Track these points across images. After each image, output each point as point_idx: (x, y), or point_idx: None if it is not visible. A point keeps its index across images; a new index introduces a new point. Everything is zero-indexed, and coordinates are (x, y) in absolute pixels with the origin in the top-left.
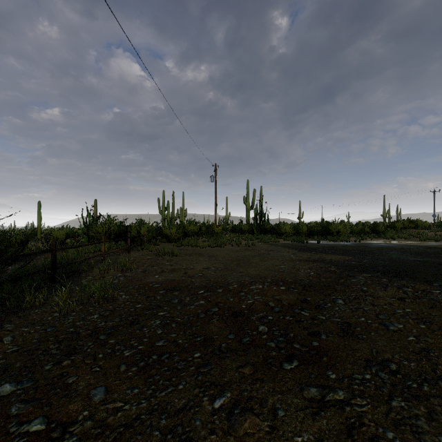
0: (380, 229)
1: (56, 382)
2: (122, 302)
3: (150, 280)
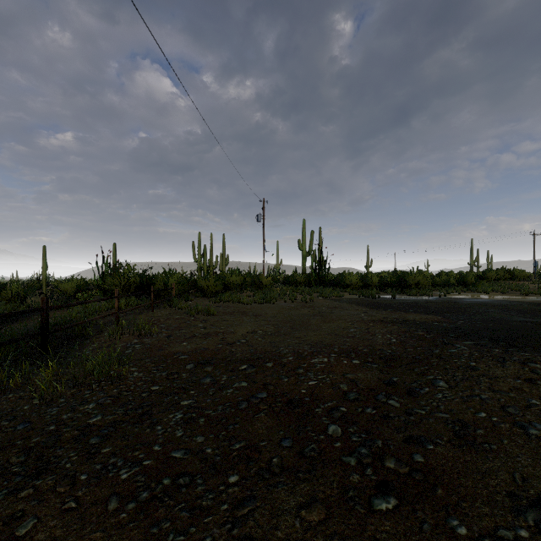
0: (470, 281)
1: (0, 532)
2: (132, 383)
3: (176, 349)
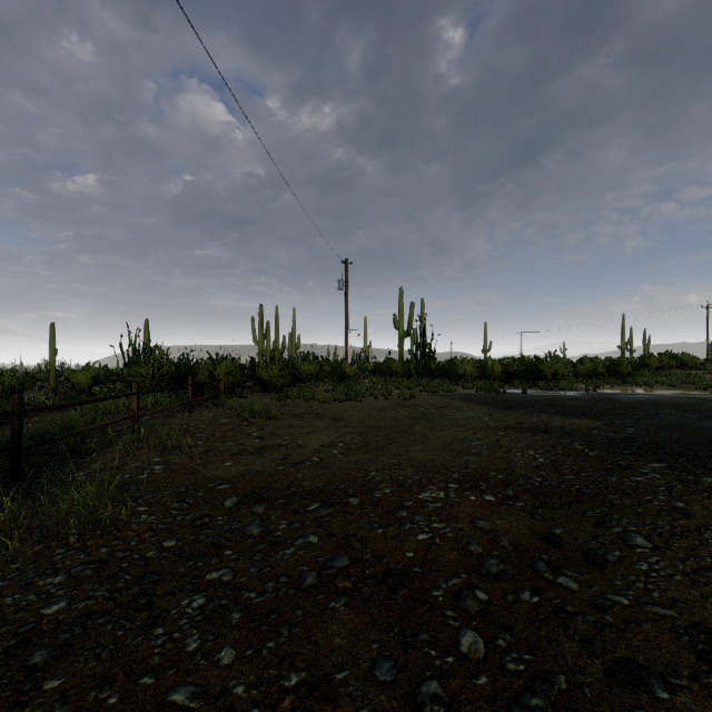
0: (625, 370)
1: None
2: (135, 535)
3: (213, 474)
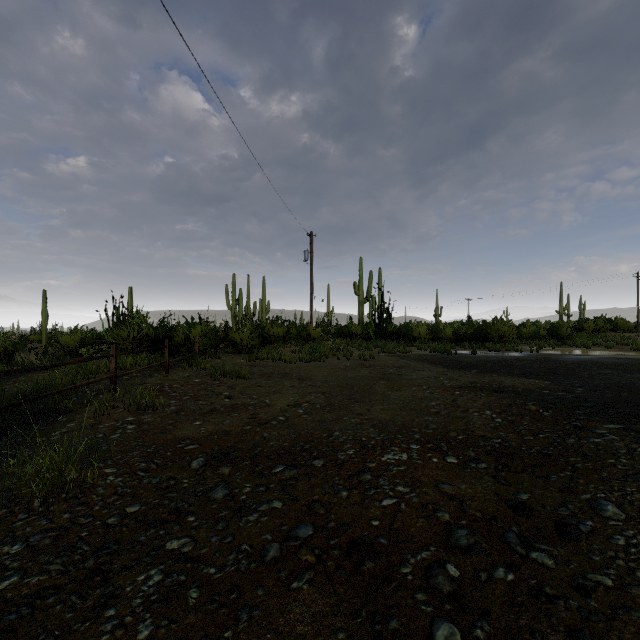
0: (565, 332)
1: None
2: (100, 498)
3: (183, 433)
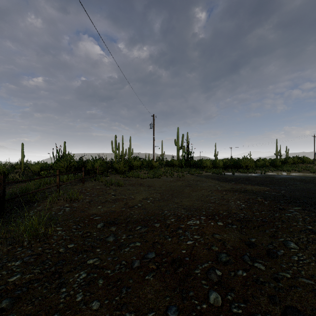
0: (278, 164)
1: None
2: (55, 241)
3: (92, 212)
